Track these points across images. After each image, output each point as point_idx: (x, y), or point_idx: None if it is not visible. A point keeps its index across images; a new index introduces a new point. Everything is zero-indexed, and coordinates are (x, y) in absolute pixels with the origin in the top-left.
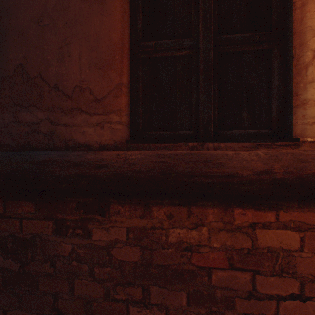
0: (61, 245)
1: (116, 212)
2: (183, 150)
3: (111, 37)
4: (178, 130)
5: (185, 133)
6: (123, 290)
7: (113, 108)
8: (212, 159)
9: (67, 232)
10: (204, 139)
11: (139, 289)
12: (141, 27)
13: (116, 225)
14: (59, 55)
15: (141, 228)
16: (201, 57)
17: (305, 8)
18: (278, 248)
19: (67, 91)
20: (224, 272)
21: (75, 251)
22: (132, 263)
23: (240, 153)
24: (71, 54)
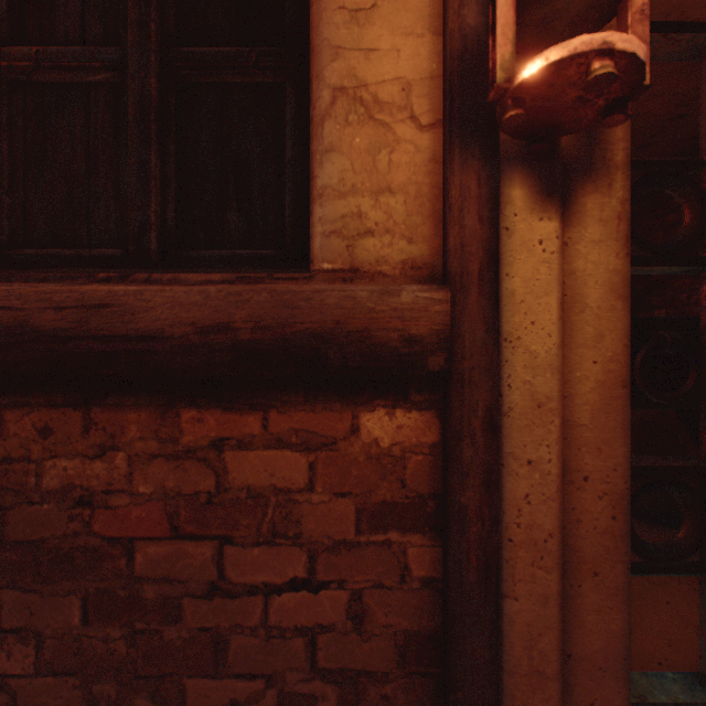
0: None
1: None
2: (59, 284)
3: None
4: (94, 248)
5: (106, 252)
6: None
7: None
8: (114, 301)
9: None
10: (120, 263)
11: None
12: (12, 13)
13: None
14: None
15: None
16: (130, 88)
17: (322, 2)
18: (268, 487)
19: None
20: (163, 546)
21: None
22: None
23: (173, 290)
24: None
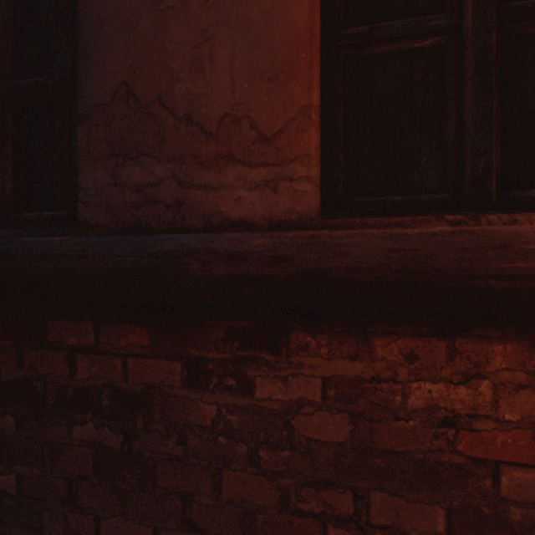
0: (197, 407)
1: (301, 347)
2: (445, 227)
3: (292, 18)
4: (415, 193)
5: (433, 197)
6: (315, 494)
7: (296, 152)
8: (513, 242)
9: (207, 382)
10: (484, 205)
11: (346, 495)
12: (342, 1)
13: (302, 371)
14: (194, 61)
15: (350, 379)
16: (470, 46)
17: None
18: None
19: (208, 126)
20: (528, 472)
21: (223, 418)
22: (332, 445)
23: None
24: (214, 57)
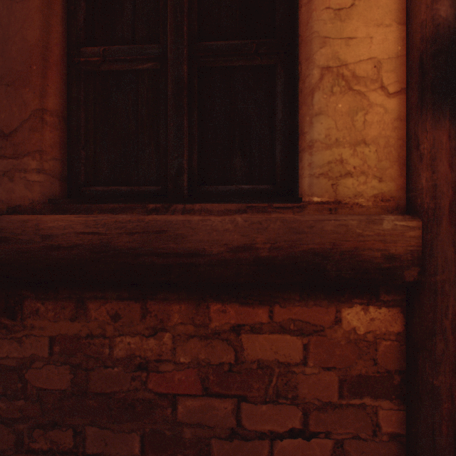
0: None
1: (33, 312)
2: (128, 215)
3: (27, 35)
4: (141, 185)
5: (150, 188)
6: (45, 434)
7: (30, 148)
8: (169, 228)
9: None
10: (167, 198)
11: (69, 432)
12: (86, 24)
13: (34, 332)
14: None
15: (72, 337)
16: (169, 73)
17: (311, 4)
18: (273, 361)
19: None
20: (196, 400)
21: None
22: (58, 392)
23: (210, 220)
24: None
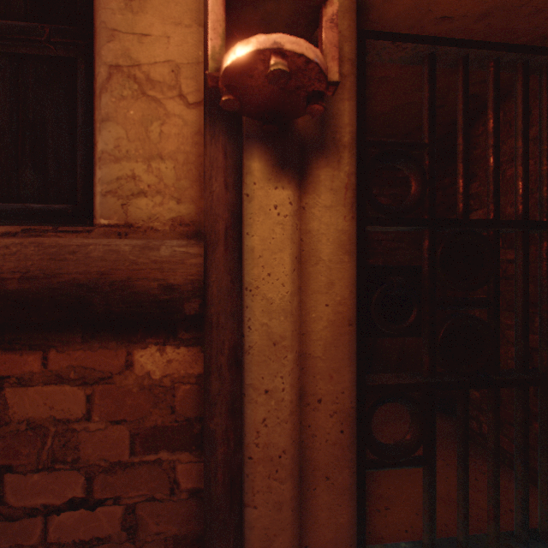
0: None
1: None
2: None
3: None
4: None
5: None
6: None
7: None
8: None
9: None
10: None
11: None
12: None
13: None
14: None
15: None
16: None
17: None
18: (48, 419)
19: None
20: None
21: None
22: None
23: None
24: None
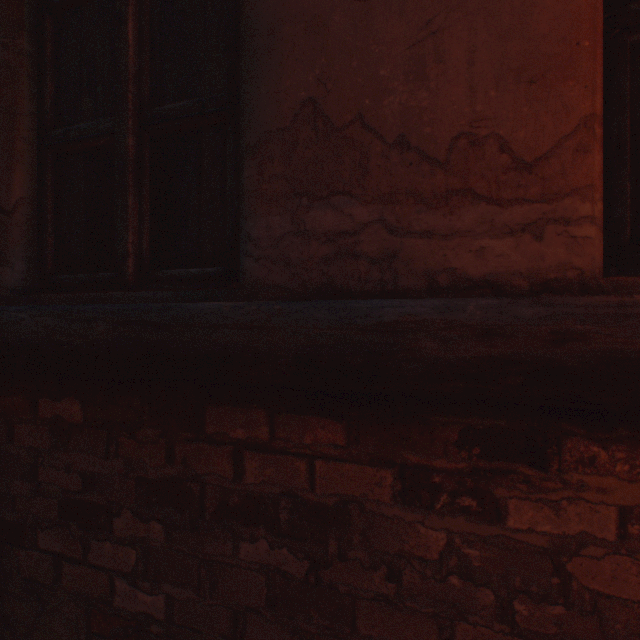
0: (416, 532)
1: (582, 461)
2: None
3: None
4: None
5: None
6: None
7: (573, 182)
8: None
9: (431, 499)
10: None
11: None
12: None
13: (583, 495)
14: (411, 64)
15: None
16: None
17: None
18: None
19: (433, 150)
20: None
21: (455, 551)
22: (635, 606)
23: None
24: (442, 56)
